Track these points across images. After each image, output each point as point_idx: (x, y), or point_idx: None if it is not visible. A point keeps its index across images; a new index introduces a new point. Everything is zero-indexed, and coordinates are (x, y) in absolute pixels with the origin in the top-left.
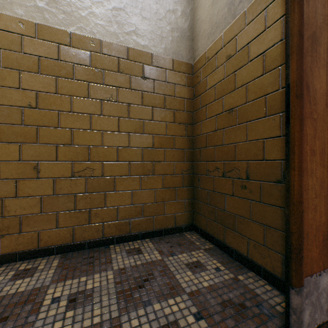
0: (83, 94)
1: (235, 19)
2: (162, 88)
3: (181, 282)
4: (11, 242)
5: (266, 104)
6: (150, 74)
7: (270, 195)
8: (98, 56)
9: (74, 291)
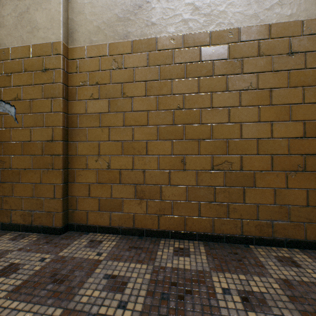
0: (221, 88)
1: None
2: None
3: None
4: (165, 221)
5: None
6: (300, 47)
7: None
8: (236, 46)
9: (240, 288)
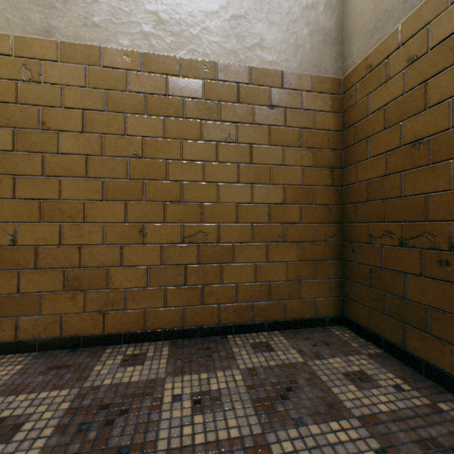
0: (194, 136)
1: None
2: (296, 118)
3: (343, 399)
4: (116, 320)
5: None
6: (280, 100)
7: None
8: (213, 84)
9: (196, 390)
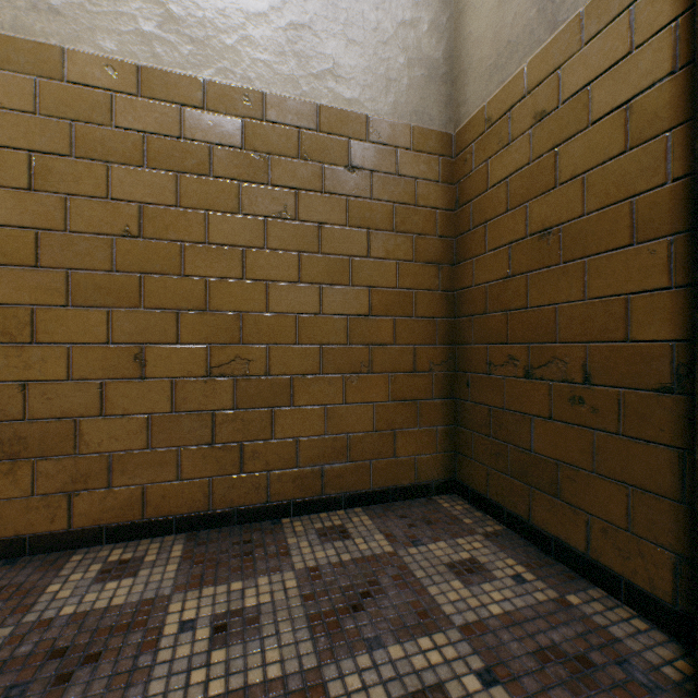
0: (228, 206)
1: (556, 33)
2: (388, 188)
3: (442, 602)
4: (92, 505)
5: (634, 218)
6: (364, 160)
7: (643, 418)
8: (259, 127)
9: (221, 609)
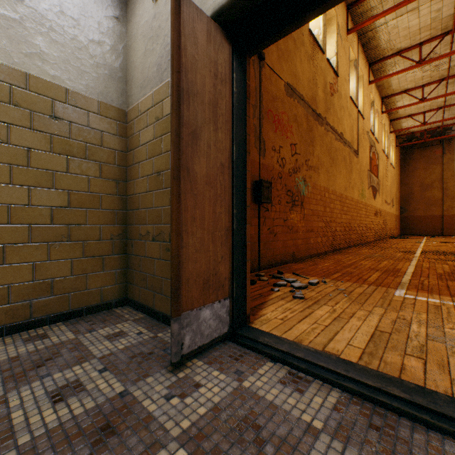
0: None
1: (162, 84)
2: (83, 134)
3: (94, 351)
4: None
5: None
6: (65, 114)
7: None
8: None
9: None
